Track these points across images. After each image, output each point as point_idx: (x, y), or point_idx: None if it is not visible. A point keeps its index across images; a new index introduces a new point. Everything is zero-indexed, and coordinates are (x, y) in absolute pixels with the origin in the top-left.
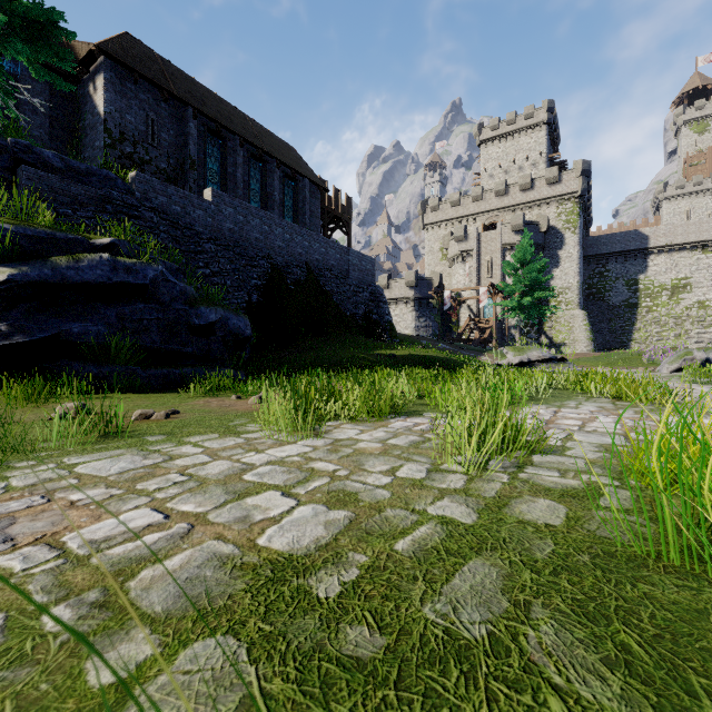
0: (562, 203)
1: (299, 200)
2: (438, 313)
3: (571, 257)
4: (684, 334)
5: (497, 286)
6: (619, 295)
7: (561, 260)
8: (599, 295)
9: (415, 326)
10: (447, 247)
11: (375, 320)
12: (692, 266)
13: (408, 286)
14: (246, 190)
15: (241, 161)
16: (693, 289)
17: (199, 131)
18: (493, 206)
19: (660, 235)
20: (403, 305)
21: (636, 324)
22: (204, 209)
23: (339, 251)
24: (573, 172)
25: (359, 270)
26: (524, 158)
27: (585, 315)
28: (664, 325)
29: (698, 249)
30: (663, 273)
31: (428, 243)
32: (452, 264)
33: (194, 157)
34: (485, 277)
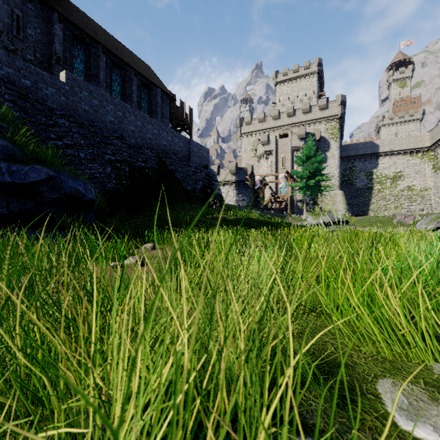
0: (328, 121)
1: (153, 104)
2: (252, 190)
3: (334, 156)
4: (400, 206)
5: (292, 172)
6: (361, 181)
7: (328, 158)
8: (349, 181)
9: (236, 200)
10: (256, 148)
11: (209, 193)
12: (404, 164)
13: (231, 173)
14: (108, 90)
15: (104, 66)
16: (405, 179)
17: (65, 35)
18: (285, 122)
19: (385, 144)
20: (227, 186)
21: (372, 200)
22: (57, 88)
23: (183, 141)
24: (335, 102)
25: (198, 156)
26: (303, 94)
27: (343, 193)
28: (388, 200)
29: (407, 154)
30: (387, 168)
31: (244, 145)
32: (259, 159)
33: (59, 54)
34: (281, 168)
